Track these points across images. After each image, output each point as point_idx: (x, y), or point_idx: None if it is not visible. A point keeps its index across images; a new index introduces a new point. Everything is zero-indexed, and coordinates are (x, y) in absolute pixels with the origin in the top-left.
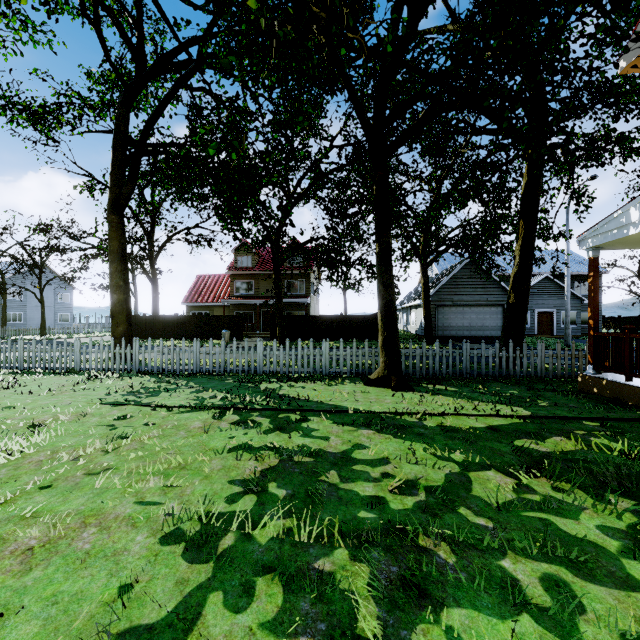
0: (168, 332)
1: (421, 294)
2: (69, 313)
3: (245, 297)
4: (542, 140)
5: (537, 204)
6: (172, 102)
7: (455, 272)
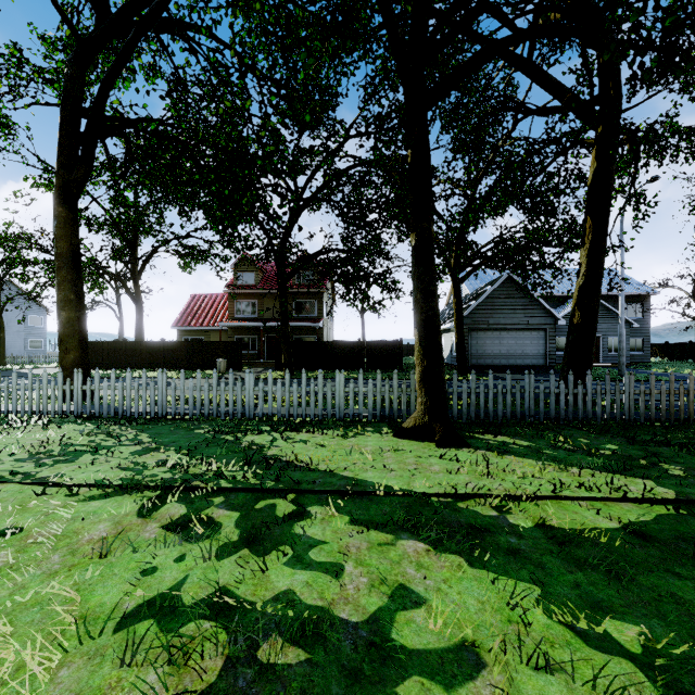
0: (153, 361)
1: (451, 317)
2: (42, 339)
3: (246, 320)
4: (686, 51)
5: (609, 197)
6: (148, 73)
7: (491, 291)
